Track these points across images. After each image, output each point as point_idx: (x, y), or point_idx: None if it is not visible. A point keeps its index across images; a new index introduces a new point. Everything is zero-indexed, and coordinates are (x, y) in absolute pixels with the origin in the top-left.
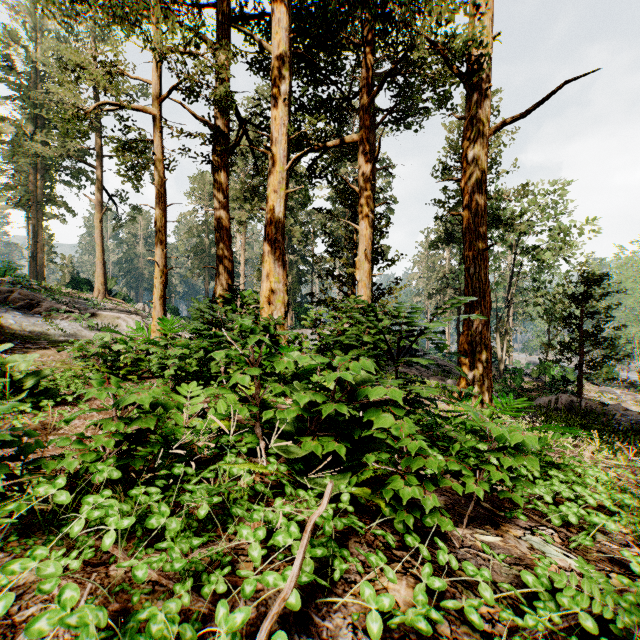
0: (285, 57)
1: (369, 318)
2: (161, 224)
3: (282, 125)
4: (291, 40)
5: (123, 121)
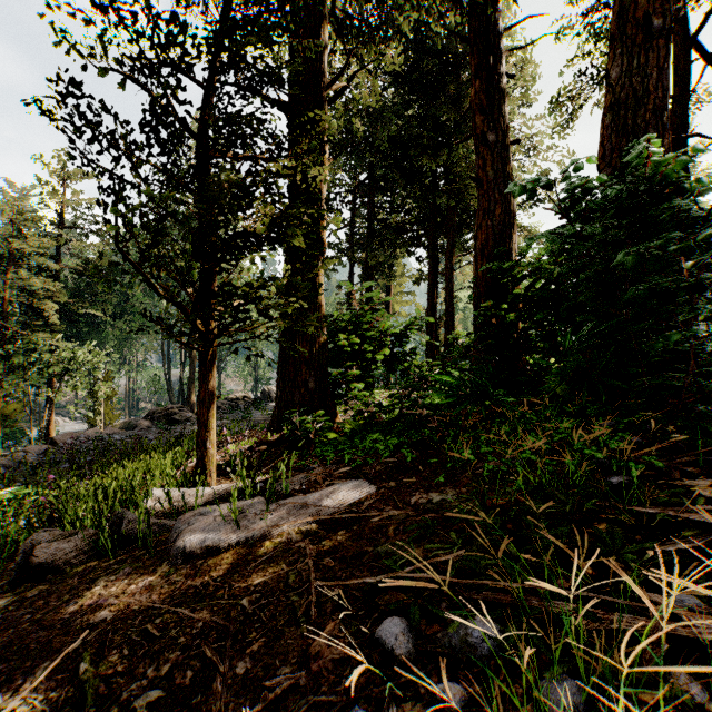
0: None
1: None
2: None
3: None
4: None
5: None
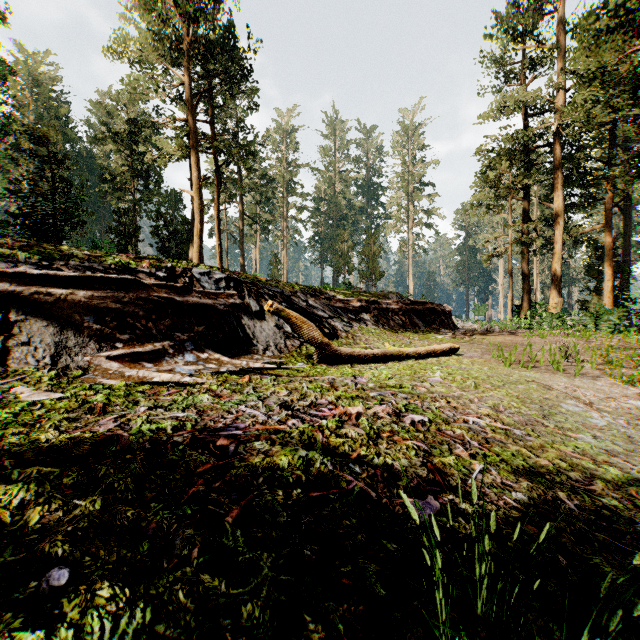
0: (561, 210)
1: (589, 312)
2: (511, 283)
3: (560, 236)
4: (564, 200)
5: (495, 249)
